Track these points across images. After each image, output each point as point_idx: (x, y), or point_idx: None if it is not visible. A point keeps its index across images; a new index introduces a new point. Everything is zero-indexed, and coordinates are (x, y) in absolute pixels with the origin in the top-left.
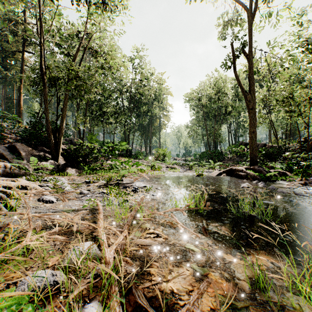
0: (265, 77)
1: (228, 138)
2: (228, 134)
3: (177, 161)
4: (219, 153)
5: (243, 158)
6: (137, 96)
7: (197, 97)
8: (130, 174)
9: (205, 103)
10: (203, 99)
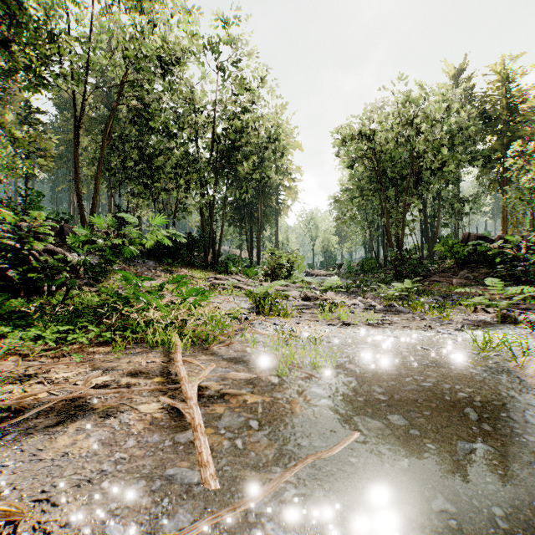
0: (495, 104)
1: (420, 230)
2: (421, 221)
3: (315, 277)
4: (415, 259)
5: (479, 270)
6: (229, 138)
7: (364, 133)
8: (148, 350)
9: (383, 145)
10: (378, 136)
